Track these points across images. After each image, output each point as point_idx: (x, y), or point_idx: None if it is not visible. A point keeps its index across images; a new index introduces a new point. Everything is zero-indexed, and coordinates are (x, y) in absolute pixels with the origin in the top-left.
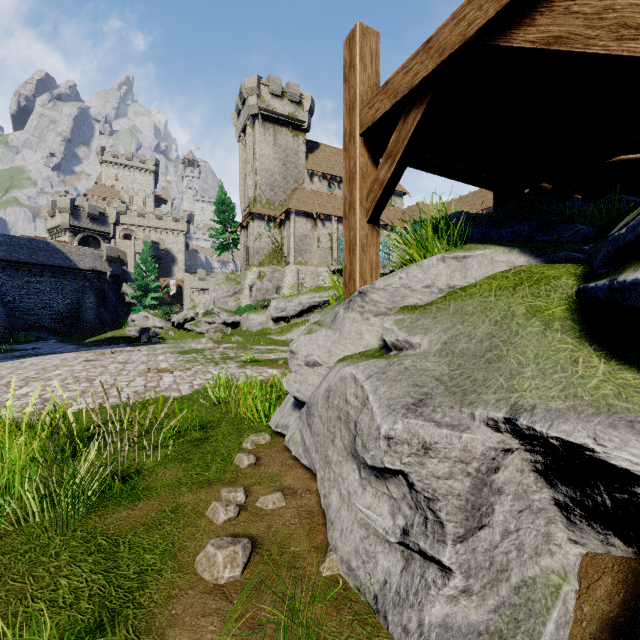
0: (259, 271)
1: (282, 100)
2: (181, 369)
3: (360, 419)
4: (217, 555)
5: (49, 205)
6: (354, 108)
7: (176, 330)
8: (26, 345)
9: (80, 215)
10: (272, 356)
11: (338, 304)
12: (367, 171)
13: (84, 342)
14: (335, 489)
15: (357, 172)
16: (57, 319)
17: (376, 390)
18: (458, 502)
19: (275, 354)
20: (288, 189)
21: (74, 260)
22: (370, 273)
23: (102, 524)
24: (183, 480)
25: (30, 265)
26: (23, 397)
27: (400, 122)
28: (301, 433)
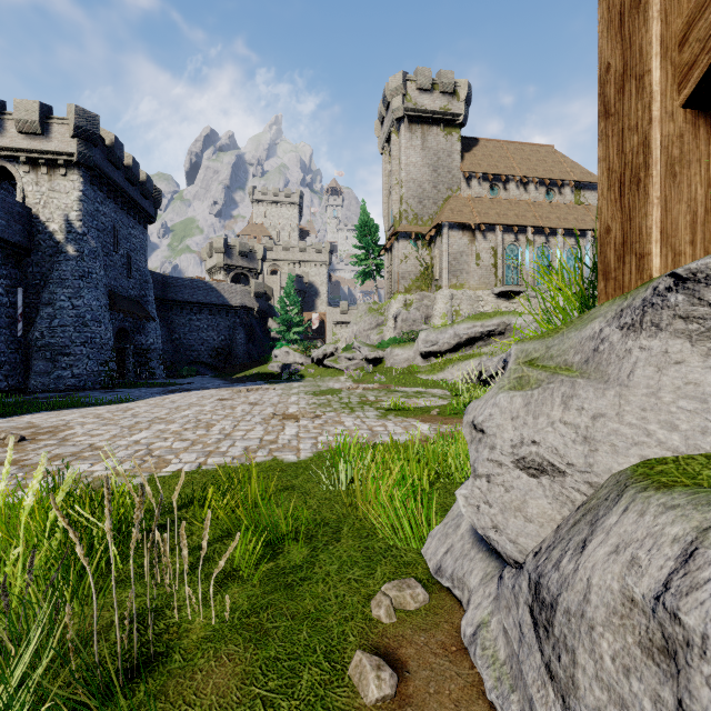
0: (405, 299)
1: (432, 94)
2: (309, 416)
3: None
4: None
5: (208, 247)
6: None
7: (315, 366)
8: (185, 379)
9: (232, 254)
10: (421, 402)
11: (597, 317)
12: None
13: (232, 377)
14: None
15: None
16: (213, 355)
17: None
18: None
19: (425, 399)
20: (439, 199)
21: (227, 297)
22: (689, 234)
23: None
24: None
25: (192, 304)
26: (132, 445)
27: None
28: (508, 642)
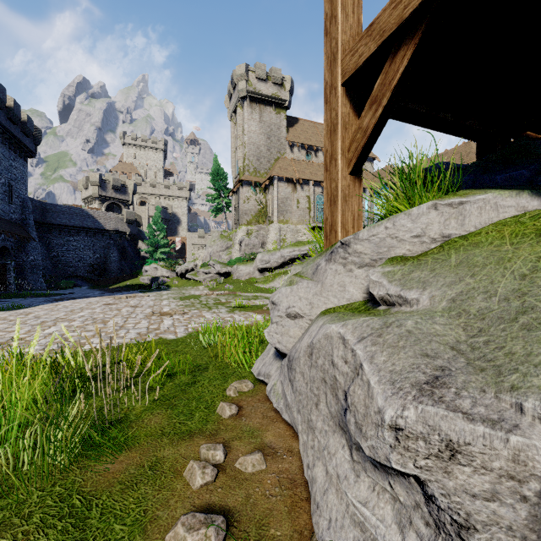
0: (247, 229)
1: (266, 83)
2: (179, 313)
3: (352, 391)
4: (186, 540)
5: (84, 180)
6: (335, 59)
7: (179, 279)
8: (65, 290)
9: (106, 187)
10: (257, 302)
11: (319, 256)
12: (349, 121)
13: (108, 288)
14: (320, 462)
15: (339, 122)
16: (89, 270)
17: (372, 358)
18: (509, 539)
19: (260, 300)
20: (272, 159)
21: (102, 223)
22: (352, 224)
23: (81, 478)
24: (166, 429)
25: (69, 227)
26: (49, 336)
27: (386, 63)
28: (282, 385)
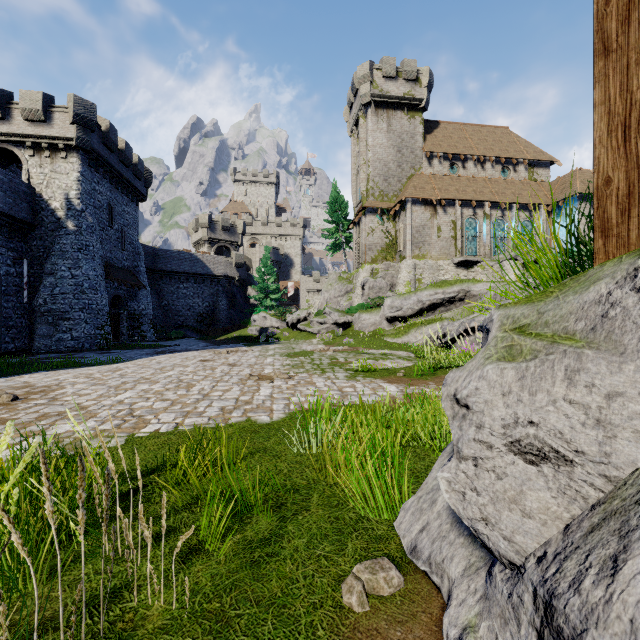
0: (371, 268)
1: (396, 81)
2: (283, 377)
3: None
4: None
5: (194, 222)
6: None
7: (290, 330)
8: (173, 342)
9: (216, 228)
10: (388, 364)
11: (602, 278)
12: None
13: (215, 340)
14: None
15: None
16: (198, 319)
17: None
18: None
19: (391, 361)
20: (403, 177)
21: (210, 268)
22: None
23: None
24: None
25: (179, 274)
26: (116, 405)
27: None
28: None
